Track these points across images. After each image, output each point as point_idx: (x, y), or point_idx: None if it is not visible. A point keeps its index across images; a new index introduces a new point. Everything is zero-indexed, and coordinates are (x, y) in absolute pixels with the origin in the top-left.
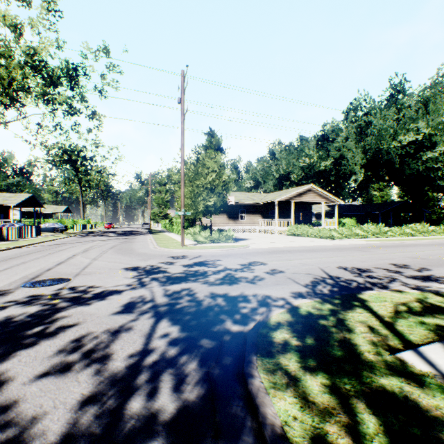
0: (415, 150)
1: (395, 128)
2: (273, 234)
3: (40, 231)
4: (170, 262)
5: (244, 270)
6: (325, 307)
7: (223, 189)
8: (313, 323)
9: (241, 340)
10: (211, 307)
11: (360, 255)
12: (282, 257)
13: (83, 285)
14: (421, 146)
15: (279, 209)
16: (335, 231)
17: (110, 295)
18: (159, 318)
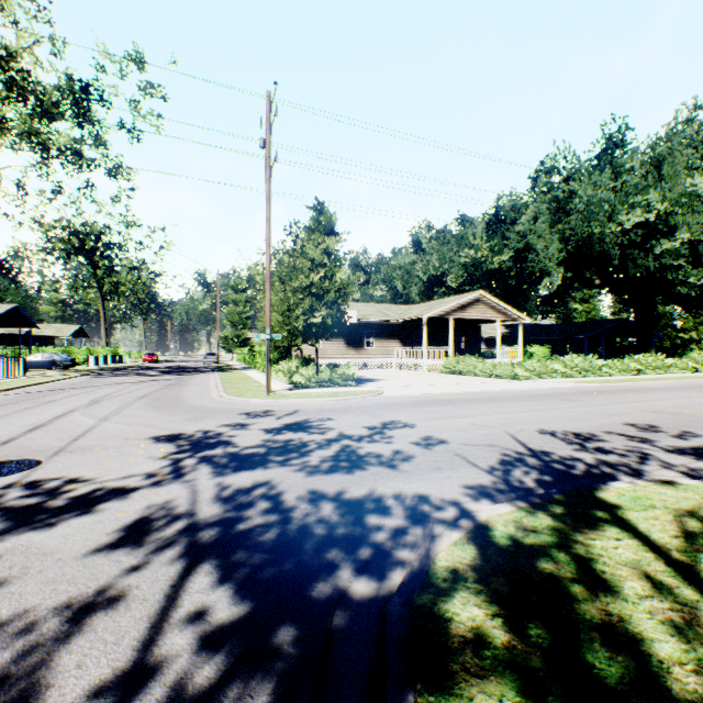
0: (643, 237)
1: (613, 202)
2: (420, 372)
3: (25, 367)
4: (241, 424)
5: (375, 440)
6: (543, 526)
7: (337, 296)
8: (530, 572)
9: (374, 625)
10: (309, 528)
11: (569, 408)
12: (440, 413)
13: (59, 476)
14: (652, 230)
15: (428, 331)
16: (520, 366)
17: (106, 499)
18: (194, 560)
